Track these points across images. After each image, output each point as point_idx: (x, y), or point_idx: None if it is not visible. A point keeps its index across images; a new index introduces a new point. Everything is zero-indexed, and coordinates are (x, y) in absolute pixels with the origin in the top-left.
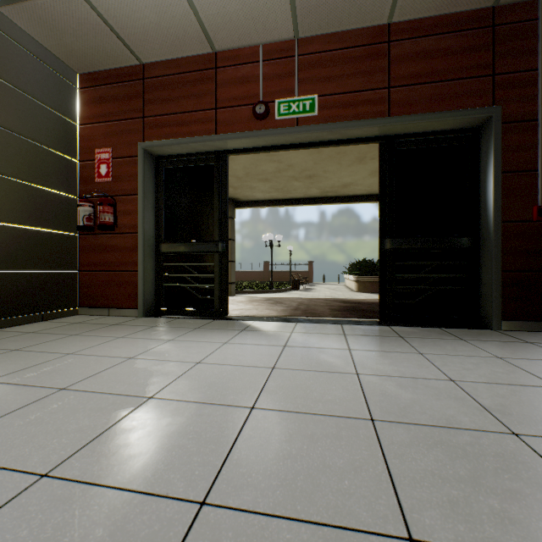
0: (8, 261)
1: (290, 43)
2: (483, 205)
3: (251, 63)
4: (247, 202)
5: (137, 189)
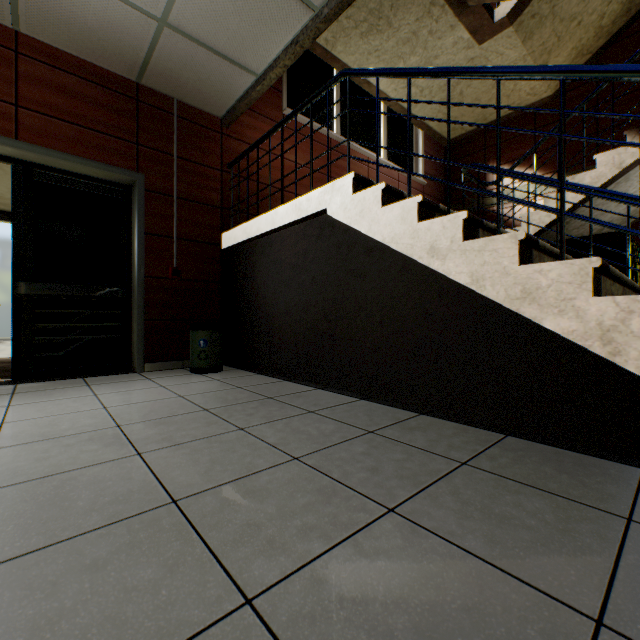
0: None
1: None
2: (134, 259)
3: None
4: None
5: None
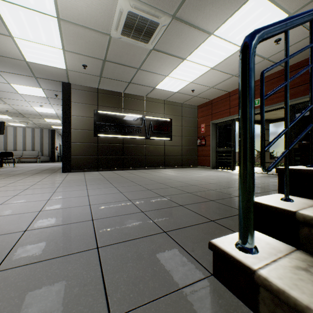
0: (184, 154)
1: None
2: None
3: None
4: (277, 119)
5: (210, 134)
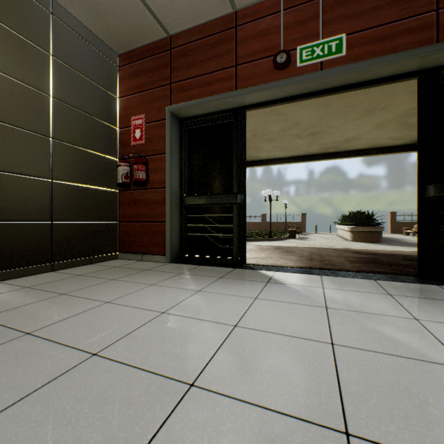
0: (65, 213)
1: None
2: None
3: (271, 14)
4: (252, 162)
5: (165, 148)
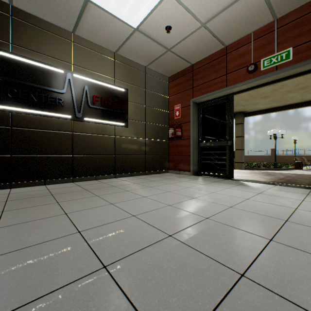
0: (149, 152)
1: (270, 24)
2: None
3: (246, 44)
4: (253, 112)
5: (190, 119)
